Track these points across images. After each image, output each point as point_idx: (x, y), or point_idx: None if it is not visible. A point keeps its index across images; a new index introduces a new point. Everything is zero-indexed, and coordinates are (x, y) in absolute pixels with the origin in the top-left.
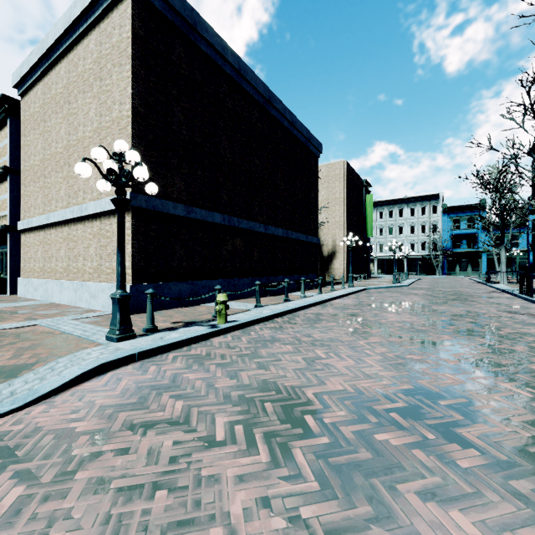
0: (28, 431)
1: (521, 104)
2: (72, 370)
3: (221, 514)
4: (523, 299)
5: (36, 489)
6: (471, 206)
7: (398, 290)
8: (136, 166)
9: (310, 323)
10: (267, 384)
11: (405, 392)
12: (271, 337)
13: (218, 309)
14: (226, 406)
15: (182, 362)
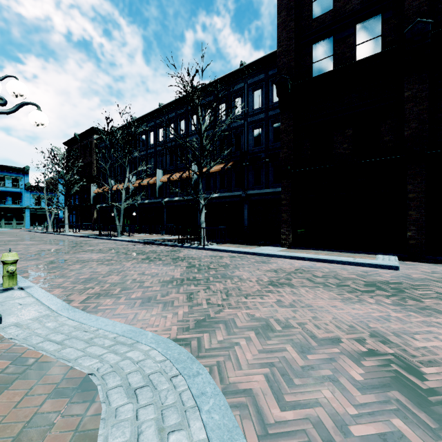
0: (181, 323)
1: (103, 128)
2: (95, 324)
3: (236, 287)
4: (105, 239)
5: (226, 308)
6: (17, 168)
7: (6, 243)
8: (26, 104)
9: (63, 269)
10: (165, 282)
11: (188, 268)
12: (80, 279)
13: (15, 269)
14: (182, 287)
15: (102, 300)
